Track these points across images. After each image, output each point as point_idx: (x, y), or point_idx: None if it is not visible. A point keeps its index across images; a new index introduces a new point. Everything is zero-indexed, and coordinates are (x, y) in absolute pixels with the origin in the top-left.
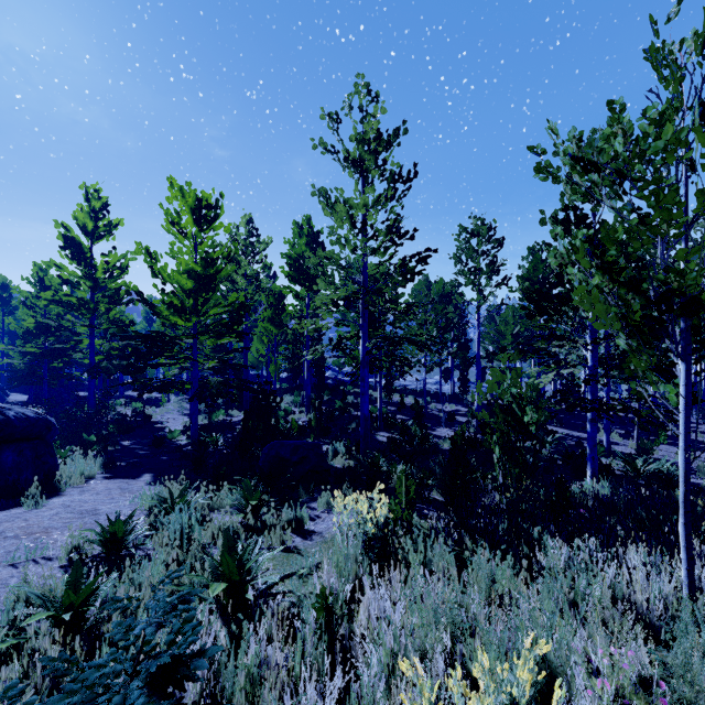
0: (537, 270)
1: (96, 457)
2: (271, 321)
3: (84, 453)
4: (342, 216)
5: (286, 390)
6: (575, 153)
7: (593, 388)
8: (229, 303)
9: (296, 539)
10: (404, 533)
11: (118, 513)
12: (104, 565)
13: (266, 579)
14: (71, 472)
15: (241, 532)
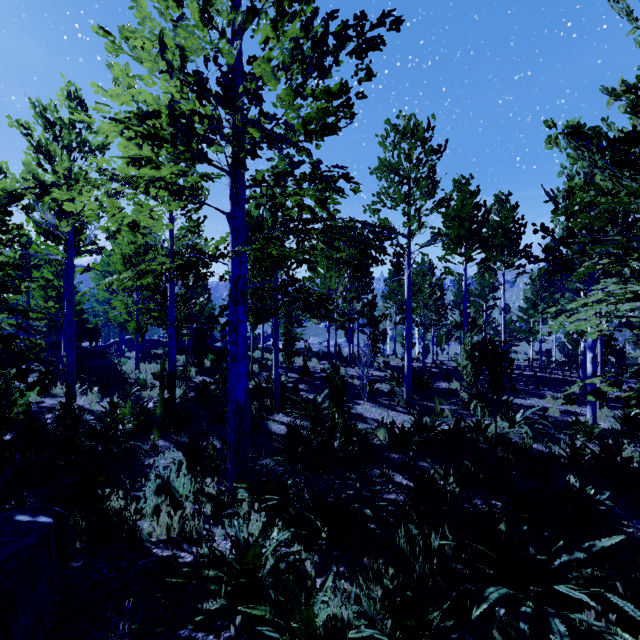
0: (465, 205)
1: None
2: (129, 261)
3: None
4: None
5: (159, 355)
6: None
7: None
8: None
9: None
10: None
11: None
12: None
13: None
14: None
15: None
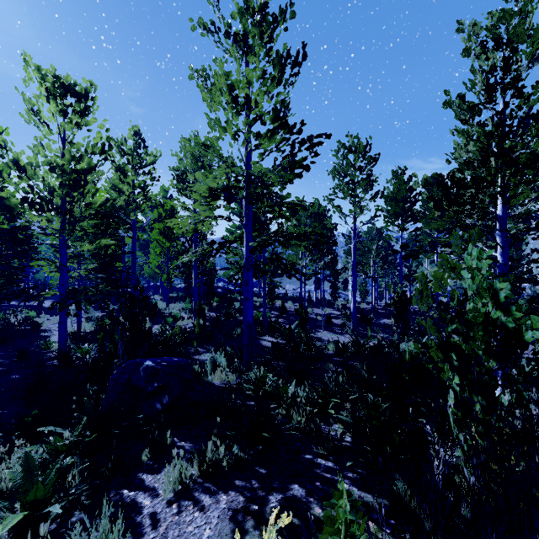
0: (400, 190)
1: None
2: (163, 234)
3: None
4: (220, 87)
5: (180, 298)
6: None
7: None
8: (101, 202)
9: None
10: None
11: None
12: None
13: None
14: None
15: None
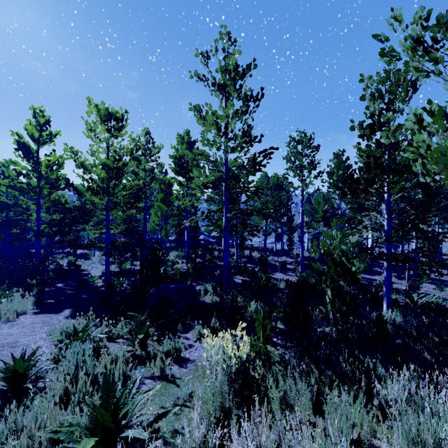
0: (339, 168)
1: (32, 297)
2: (163, 201)
3: (25, 293)
4: (210, 123)
5: (173, 248)
6: (419, 34)
7: (388, 245)
8: (131, 187)
9: (174, 366)
10: (262, 365)
11: (24, 350)
12: (0, 402)
13: (135, 435)
14: (6, 309)
15: (130, 361)
